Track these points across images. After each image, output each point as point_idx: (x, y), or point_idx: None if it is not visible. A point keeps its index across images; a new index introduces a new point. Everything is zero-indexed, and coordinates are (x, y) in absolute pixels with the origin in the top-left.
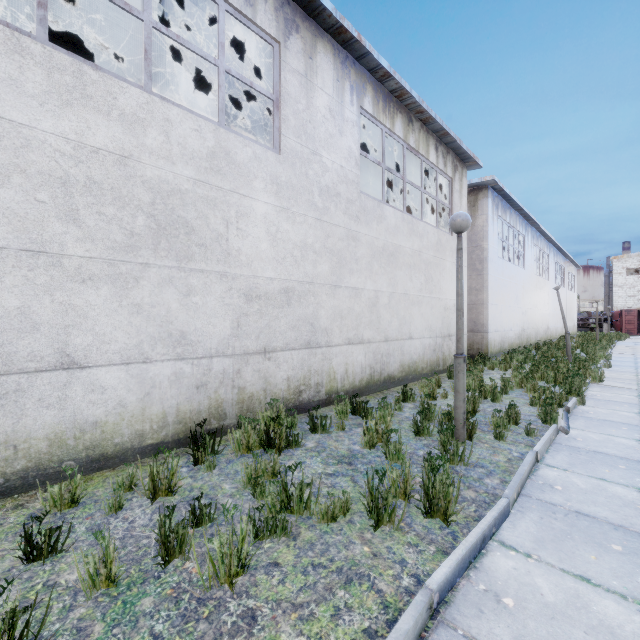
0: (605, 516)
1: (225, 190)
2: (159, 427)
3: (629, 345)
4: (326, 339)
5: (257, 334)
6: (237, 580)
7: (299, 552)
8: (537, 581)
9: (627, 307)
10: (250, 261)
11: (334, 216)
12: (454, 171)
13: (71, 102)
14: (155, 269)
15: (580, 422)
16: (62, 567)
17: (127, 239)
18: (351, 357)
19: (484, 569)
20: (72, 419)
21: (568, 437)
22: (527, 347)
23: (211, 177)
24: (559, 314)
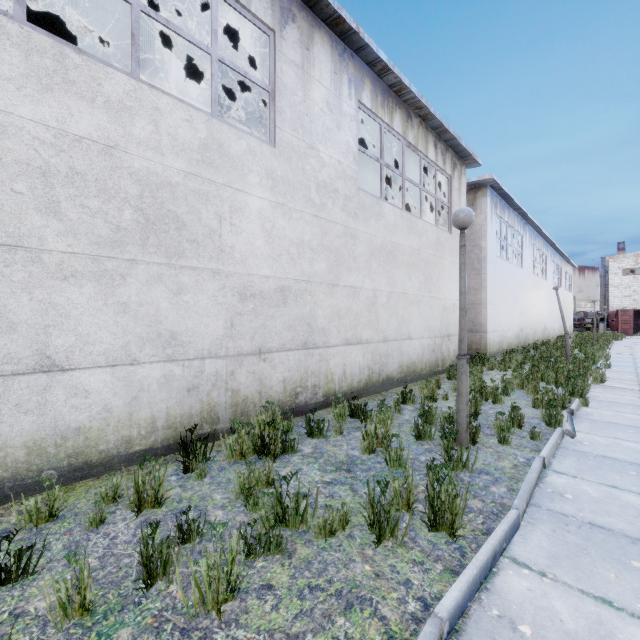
0: (621, 528)
1: (218, 184)
2: (147, 432)
3: (626, 345)
4: (323, 339)
5: (252, 334)
6: (225, 609)
7: (295, 572)
8: (555, 605)
9: (623, 307)
10: (244, 258)
11: (332, 213)
12: (453, 169)
13: (52, 87)
14: (143, 266)
15: (585, 425)
16: (33, 592)
17: (113, 234)
18: (349, 358)
19: (496, 591)
20: (53, 425)
21: (574, 441)
22: (525, 347)
23: (203, 170)
24: (556, 314)
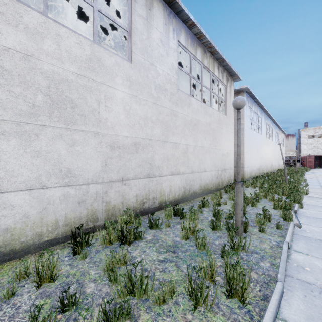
0: None
1: (97, 82)
2: (53, 229)
3: (312, 173)
4: (159, 172)
5: (117, 169)
6: None
7: None
8: None
9: (308, 154)
10: (113, 126)
11: (163, 102)
12: (227, 81)
13: None
14: (50, 129)
15: (304, 219)
16: None
17: (30, 109)
18: (173, 182)
19: None
20: None
21: (301, 230)
22: (263, 175)
23: (88, 73)
24: (277, 158)
